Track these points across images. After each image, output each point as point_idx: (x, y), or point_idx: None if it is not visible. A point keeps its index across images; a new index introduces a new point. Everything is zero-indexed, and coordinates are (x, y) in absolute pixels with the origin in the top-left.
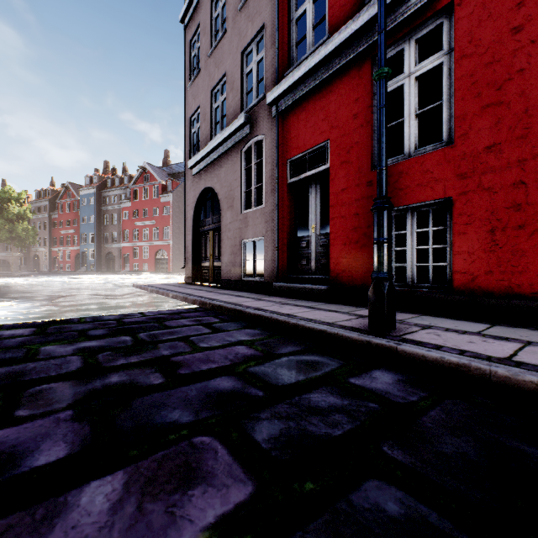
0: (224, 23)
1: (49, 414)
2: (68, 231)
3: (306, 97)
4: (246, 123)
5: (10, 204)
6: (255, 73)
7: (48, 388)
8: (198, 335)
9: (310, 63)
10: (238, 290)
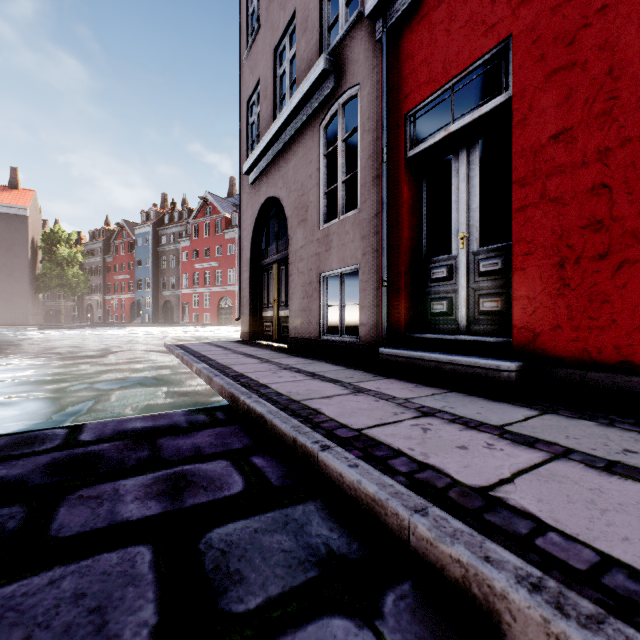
0: None
1: None
2: (123, 276)
3: None
4: (328, 71)
5: (59, 246)
6: None
7: None
8: None
9: None
10: (313, 358)
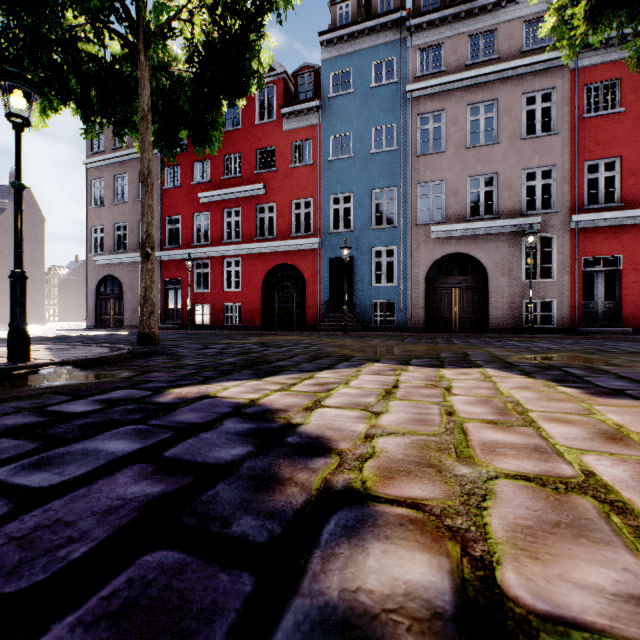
0: None
1: None
2: None
3: (173, 260)
4: None
5: None
6: None
7: None
8: None
9: (175, 253)
10: None
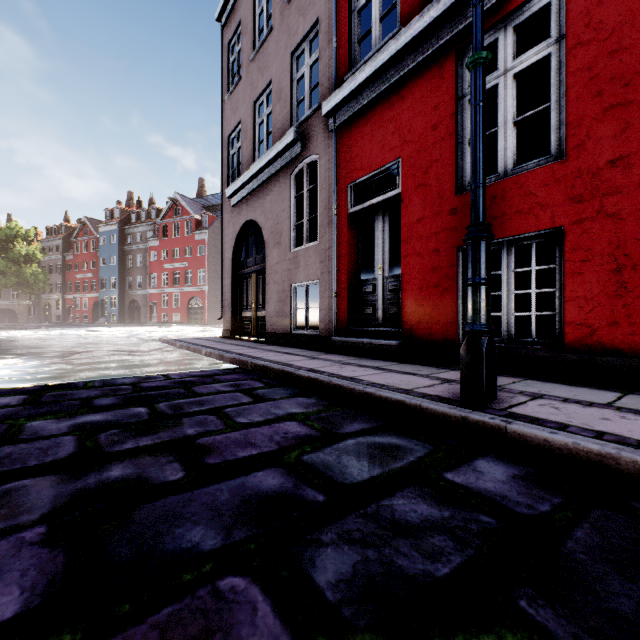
0: (270, 23)
1: (10, 531)
2: (85, 275)
3: (371, 106)
4: (297, 140)
5: (16, 243)
6: (307, 79)
7: (20, 487)
8: (235, 406)
9: (377, 62)
10: (287, 346)
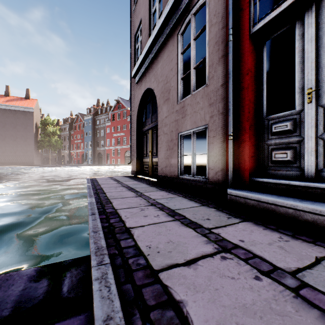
0: None
1: None
2: (78, 141)
3: None
4: None
5: (48, 126)
6: None
7: None
8: None
9: None
10: (173, 192)
